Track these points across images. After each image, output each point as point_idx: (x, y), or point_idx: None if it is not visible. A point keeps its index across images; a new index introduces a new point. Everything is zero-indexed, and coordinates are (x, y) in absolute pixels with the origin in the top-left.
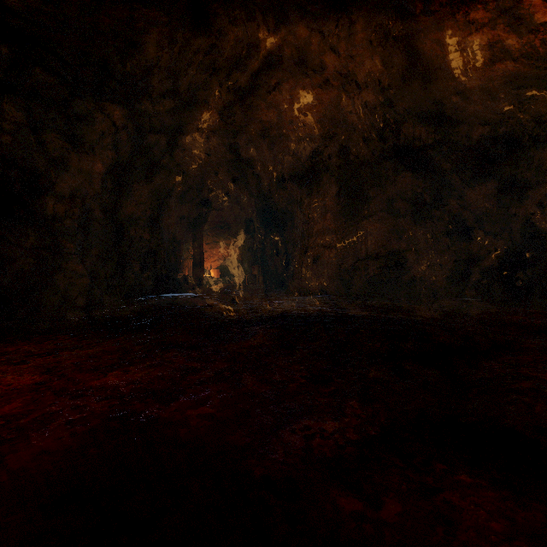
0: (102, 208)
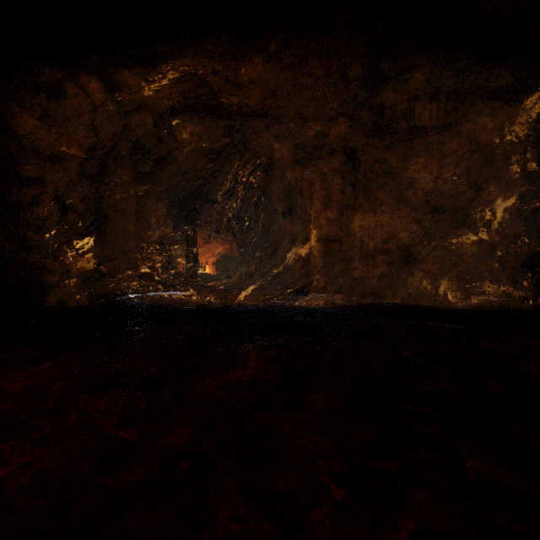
0: (82, 196)
